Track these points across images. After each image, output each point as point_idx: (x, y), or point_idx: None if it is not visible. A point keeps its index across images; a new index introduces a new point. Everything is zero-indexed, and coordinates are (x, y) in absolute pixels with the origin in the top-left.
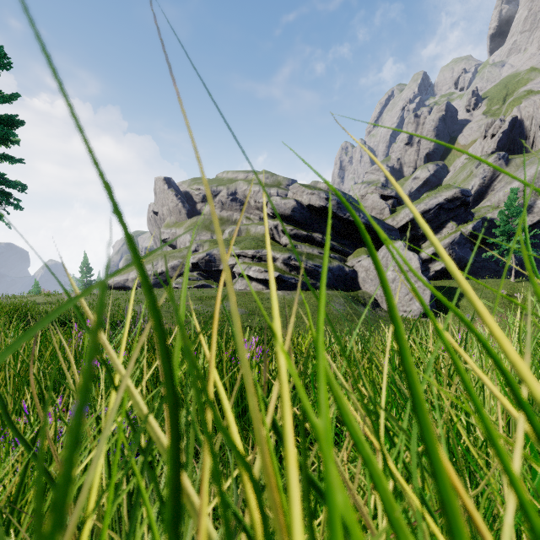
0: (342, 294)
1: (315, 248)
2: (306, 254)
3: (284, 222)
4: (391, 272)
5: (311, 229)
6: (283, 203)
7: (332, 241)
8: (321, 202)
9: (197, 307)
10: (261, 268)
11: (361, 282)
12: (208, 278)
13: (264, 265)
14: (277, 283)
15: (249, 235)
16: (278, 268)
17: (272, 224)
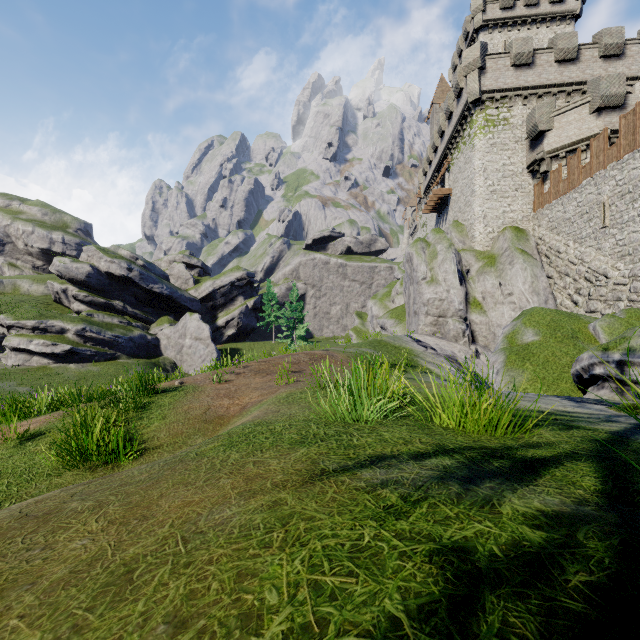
0: (142, 361)
1: (116, 317)
2: (105, 324)
3: (77, 286)
4: (189, 339)
5: (111, 296)
6: (74, 267)
7: (135, 309)
8: (123, 271)
9: None
10: (47, 342)
11: (163, 348)
12: None
13: (51, 337)
14: (68, 356)
15: (19, 294)
16: (69, 340)
17: (60, 288)
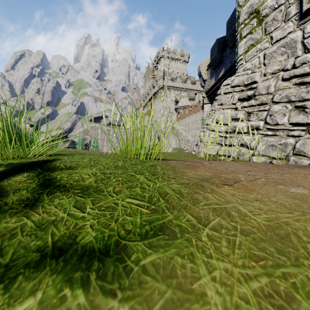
0: None
1: None
2: None
3: None
4: None
5: None
6: None
7: None
8: None
9: None
10: None
11: None
12: None
13: None
14: None
15: None
16: None
17: None
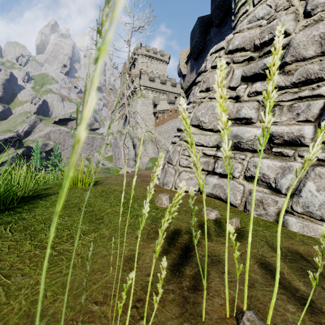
0: None
1: None
2: None
3: None
4: None
5: None
6: None
7: None
8: None
9: None
10: None
11: None
12: None
13: None
14: None
15: None
16: None
17: None
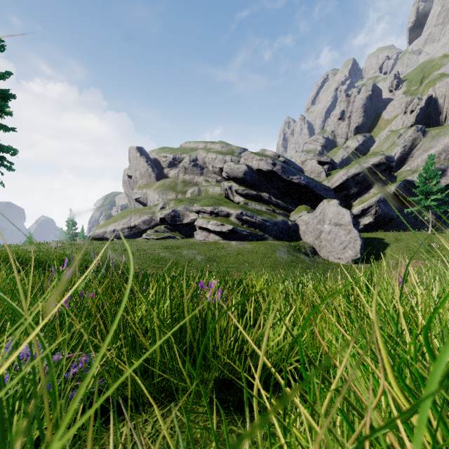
0: (286, 243)
1: (263, 205)
2: (256, 210)
3: (237, 183)
4: (327, 225)
5: (260, 189)
6: (236, 168)
7: (278, 200)
8: (268, 166)
9: (163, 255)
10: (217, 222)
11: (302, 234)
12: (173, 230)
13: (220, 219)
14: (231, 234)
15: (207, 195)
16: (232, 222)
17: (227, 185)
